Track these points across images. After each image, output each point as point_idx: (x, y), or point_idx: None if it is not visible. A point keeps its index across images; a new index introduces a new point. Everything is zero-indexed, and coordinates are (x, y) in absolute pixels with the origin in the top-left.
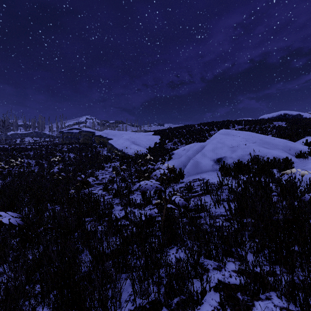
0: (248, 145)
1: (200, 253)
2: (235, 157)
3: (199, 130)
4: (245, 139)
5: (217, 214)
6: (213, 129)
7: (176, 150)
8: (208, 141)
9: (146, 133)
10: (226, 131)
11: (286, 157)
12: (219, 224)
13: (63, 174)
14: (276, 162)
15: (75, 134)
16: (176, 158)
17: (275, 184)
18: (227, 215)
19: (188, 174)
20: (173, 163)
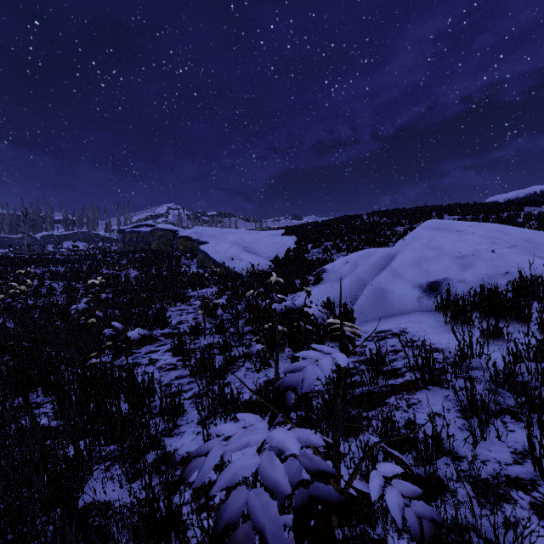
0: (500, 251)
1: None
2: (473, 280)
3: (373, 225)
4: (489, 239)
5: (493, 471)
6: (400, 223)
7: (330, 263)
8: (401, 245)
9: (270, 232)
10: (439, 223)
11: None
12: None
13: (98, 313)
14: None
15: (144, 235)
16: (330, 279)
17: None
18: None
19: (363, 317)
20: (325, 291)
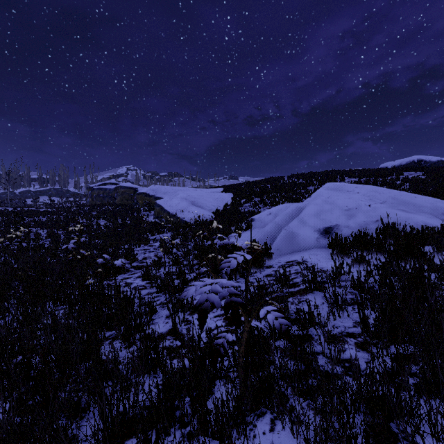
0: (374, 206)
1: (326, 442)
2: (354, 226)
3: (291, 185)
4: (368, 197)
5: (340, 331)
6: (312, 184)
7: (258, 214)
8: (308, 201)
9: (211, 190)
10: (336, 185)
11: (442, 226)
12: (359, 367)
13: (83, 251)
14: (430, 234)
15: (109, 191)
16: (257, 226)
17: (436, 275)
18: (366, 340)
19: (279, 252)
20: (253, 235)
